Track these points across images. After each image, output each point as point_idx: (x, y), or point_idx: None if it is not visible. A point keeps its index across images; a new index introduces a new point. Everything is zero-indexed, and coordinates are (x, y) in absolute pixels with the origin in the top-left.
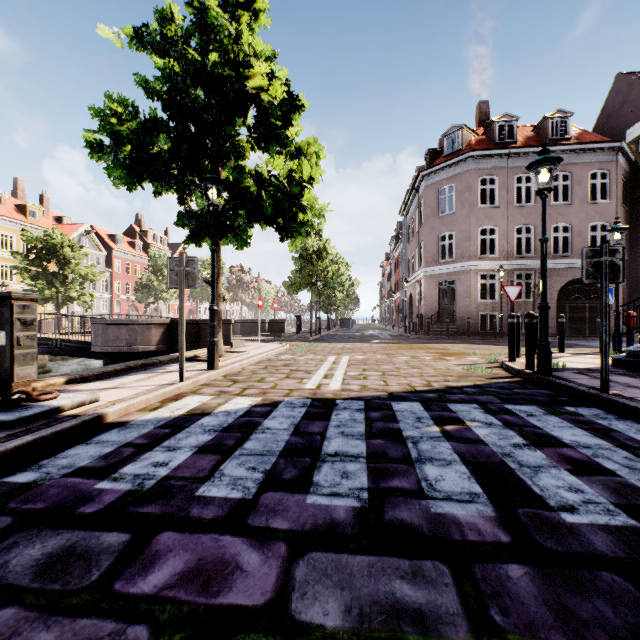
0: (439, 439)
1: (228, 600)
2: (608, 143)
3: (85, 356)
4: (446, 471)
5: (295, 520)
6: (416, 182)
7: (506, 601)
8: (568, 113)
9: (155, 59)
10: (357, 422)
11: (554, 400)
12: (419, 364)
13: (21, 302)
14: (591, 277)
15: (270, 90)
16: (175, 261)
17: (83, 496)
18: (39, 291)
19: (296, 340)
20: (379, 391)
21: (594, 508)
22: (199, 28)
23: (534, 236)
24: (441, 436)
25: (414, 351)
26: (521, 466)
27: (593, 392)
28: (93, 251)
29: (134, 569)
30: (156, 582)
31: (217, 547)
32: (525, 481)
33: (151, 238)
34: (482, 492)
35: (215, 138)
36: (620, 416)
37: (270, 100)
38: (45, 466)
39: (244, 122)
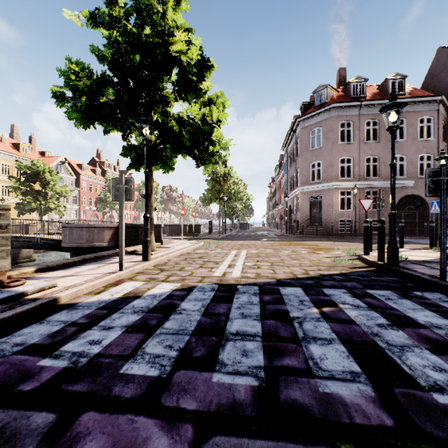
0: (319, 320)
1: None
2: (432, 97)
3: (58, 250)
4: (328, 350)
5: (202, 400)
6: (294, 126)
7: None
8: (403, 76)
9: (102, 30)
10: (253, 304)
11: (404, 286)
12: (298, 257)
13: None
14: (432, 192)
15: (188, 53)
16: (117, 180)
17: (25, 373)
18: (28, 204)
19: (208, 238)
20: (269, 278)
21: None
22: (137, 11)
23: (379, 164)
24: (320, 317)
25: (293, 247)
26: (389, 345)
27: (434, 280)
28: (66, 176)
29: None
30: None
31: (131, 429)
32: (395, 360)
33: (107, 166)
34: (361, 371)
35: (148, 90)
36: None
37: (188, 61)
38: (2, 344)
39: (169, 79)
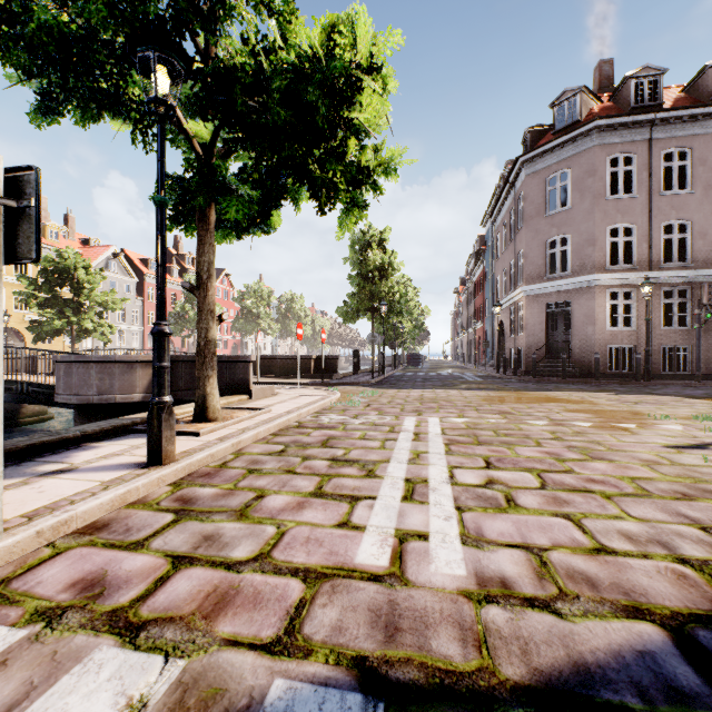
0: None
1: None
2: None
3: (63, 405)
4: None
5: None
6: (512, 173)
7: None
8: None
9: None
10: None
11: None
12: (589, 443)
13: None
14: None
15: None
16: None
17: None
18: (48, 321)
19: (352, 384)
20: (618, 607)
21: None
22: None
23: (691, 236)
24: None
25: (541, 407)
26: None
27: None
28: (122, 277)
29: None
30: None
31: None
32: None
33: (189, 263)
34: None
35: None
36: None
37: None
38: None
39: None
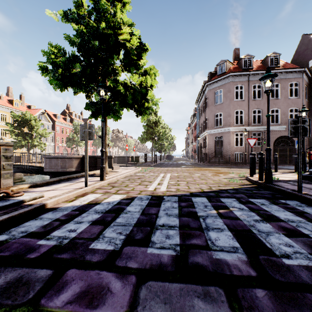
0: (216, 217)
1: (102, 310)
2: (298, 68)
3: (41, 173)
4: (220, 235)
5: (141, 262)
6: (203, 88)
7: (256, 311)
8: (278, 54)
9: (73, 25)
10: (174, 208)
11: (274, 196)
12: (205, 178)
13: (4, 147)
14: (293, 134)
15: (131, 41)
16: (83, 126)
17: (30, 248)
18: (19, 142)
19: (144, 166)
20: (185, 192)
21: (300, 256)
22: (96, 11)
23: (262, 114)
24: (217, 215)
25: (202, 171)
26: (259, 232)
27: (294, 192)
28: (46, 122)
29: (52, 291)
30: (64, 299)
31: (98, 278)
32: (262, 240)
33: (74, 116)
34: (240, 246)
35: (103, 65)
36: (308, 205)
37: (131, 46)
38: (12, 231)
39: (118, 57)
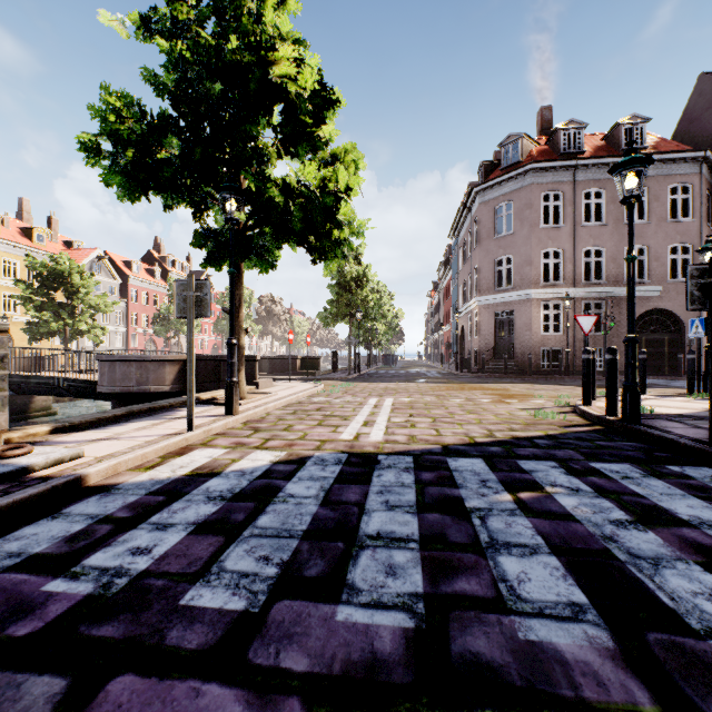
0: (514, 513)
1: None
2: (691, 152)
3: (91, 397)
4: (531, 565)
5: (318, 653)
6: (469, 199)
7: None
8: (644, 119)
9: (160, 41)
10: (405, 487)
11: (650, 456)
12: (476, 408)
13: None
14: (697, 302)
15: (298, 79)
16: (183, 285)
17: (21, 605)
18: (44, 324)
19: (332, 379)
20: (431, 443)
21: None
22: (217, 12)
23: (605, 260)
24: (516, 508)
25: (468, 392)
26: (633, 557)
27: (700, 446)
28: (106, 279)
29: None
30: None
31: (195, 708)
32: (645, 583)
33: (171, 265)
34: (588, 602)
35: (234, 140)
36: None
37: (298, 91)
38: None
39: (269, 121)
